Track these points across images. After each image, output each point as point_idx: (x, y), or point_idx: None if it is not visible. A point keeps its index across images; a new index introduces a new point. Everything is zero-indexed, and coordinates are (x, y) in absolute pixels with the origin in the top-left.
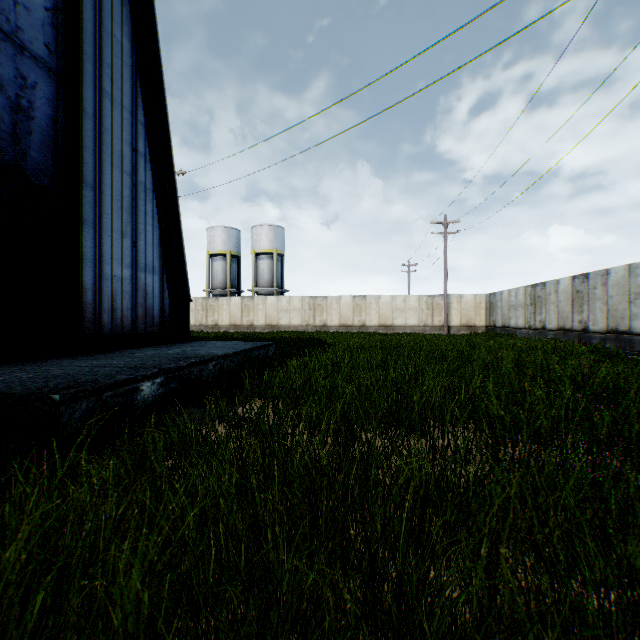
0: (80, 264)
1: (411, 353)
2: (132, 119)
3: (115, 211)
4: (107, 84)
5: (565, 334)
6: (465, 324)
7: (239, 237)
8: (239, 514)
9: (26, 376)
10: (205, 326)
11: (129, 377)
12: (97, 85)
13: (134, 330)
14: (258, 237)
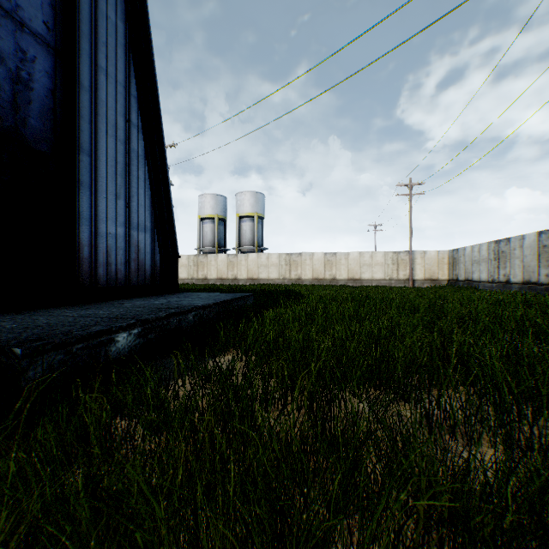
0: (76, 222)
1: (382, 305)
2: (125, 93)
3: (109, 175)
4: (102, 61)
5: (531, 287)
6: (428, 278)
7: (225, 203)
8: (173, 543)
9: (9, 326)
10: (196, 279)
11: (103, 328)
12: (93, 61)
13: (127, 282)
14: (241, 202)
